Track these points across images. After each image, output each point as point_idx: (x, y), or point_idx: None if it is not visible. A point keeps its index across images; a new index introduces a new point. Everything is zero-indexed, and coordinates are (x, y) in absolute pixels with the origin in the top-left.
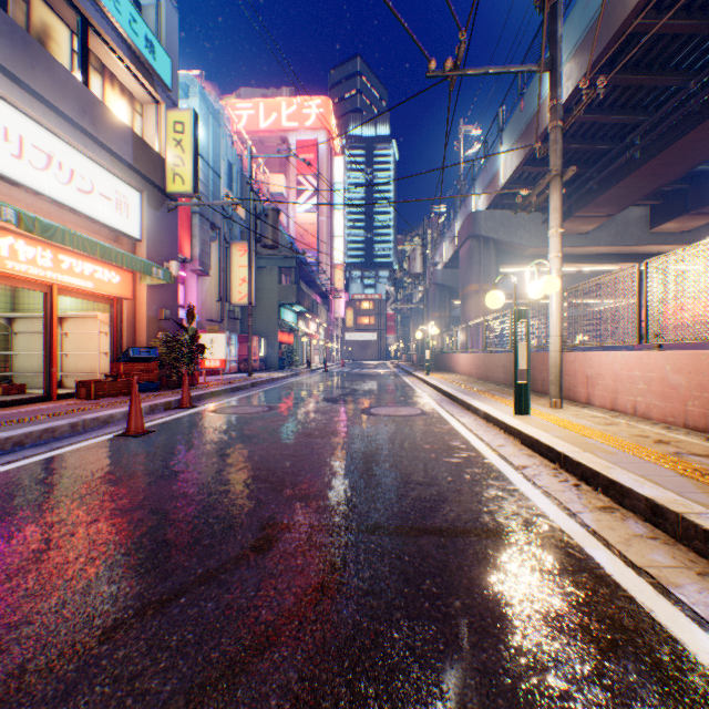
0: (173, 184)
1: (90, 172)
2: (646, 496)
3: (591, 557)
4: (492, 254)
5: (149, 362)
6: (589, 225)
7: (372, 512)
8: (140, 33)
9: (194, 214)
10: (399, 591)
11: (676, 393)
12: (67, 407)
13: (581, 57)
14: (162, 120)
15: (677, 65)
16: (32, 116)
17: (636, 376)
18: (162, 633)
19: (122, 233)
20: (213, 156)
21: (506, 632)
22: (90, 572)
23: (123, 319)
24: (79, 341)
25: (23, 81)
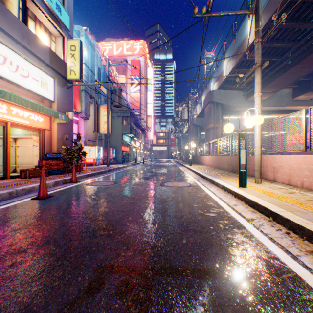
0: (70, 75)
1: (27, 67)
2: None
3: None
4: (219, 110)
5: (57, 160)
6: (265, 96)
7: (168, 255)
8: (53, 1)
9: (82, 91)
10: None
11: None
12: (12, 182)
13: (264, 14)
14: (65, 44)
15: (310, 18)
16: None
17: (303, 167)
18: None
19: (44, 97)
20: (91, 64)
21: None
22: None
23: (45, 139)
24: (24, 150)
25: None
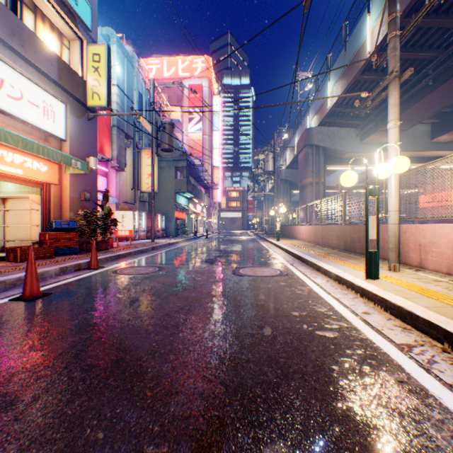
0: (92, 100)
1: (19, 83)
2: None
3: None
4: (321, 157)
5: (69, 232)
6: None
7: None
8: None
9: (113, 127)
10: None
11: None
12: None
13: None
14: (84, 52)
15: None
16: None
17: None
18: None
19: (49, 133)
20: (127, 87)
21: None
22: None
23: (51, 199)
24: (17, 216)
25: None
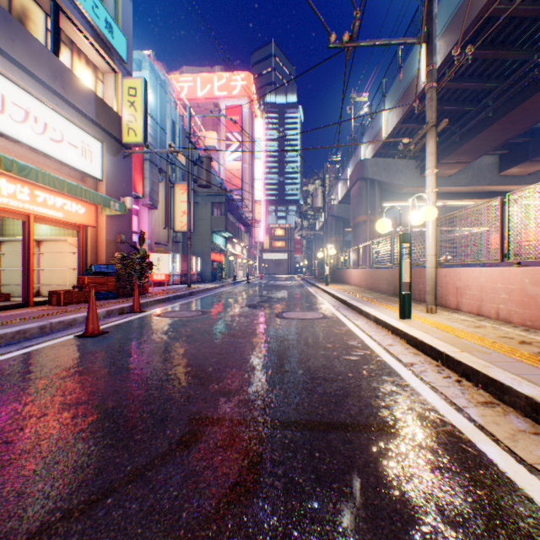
0: (127, 136)
1: (60, 125)
2: (526, 395)
3: (483, 453)
4: (376, 192)
5: (107, 276)
6: (452, 170)
7: (286, 407)
8: (101, 17)
9: (145, 161)
10: (311, 490)
11: (534, 302)
12: (40, 312)
13: (448, 36)
14: (119, 86)
15: (523, 43)
16: (12, 80)
17: (499, 287)
18: (84, 539)
19: (86, 174)
20: (160, 116)
21: (417, 539)
22: (28, 469)
23: (88, 242)
24: (53, 260)
25: (5, 51)
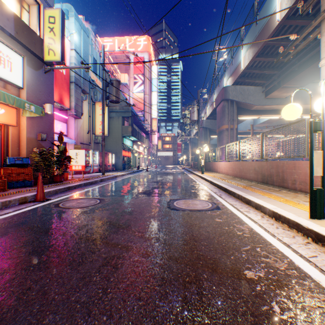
0: (48, 55)
1: None
2: None
3: None
4: (235, 109)
5: (24, 167)
6: (288, 92)
7: None
8: None
9: (71, 83)
10: None
11: None
12: None
13: None
14: (41, 15)
15: None
16: None
17: None
18: None
19: (5, 80)
20: (83, 52)
21: None
22: None
23: (9, 139)
24: None
25: None
